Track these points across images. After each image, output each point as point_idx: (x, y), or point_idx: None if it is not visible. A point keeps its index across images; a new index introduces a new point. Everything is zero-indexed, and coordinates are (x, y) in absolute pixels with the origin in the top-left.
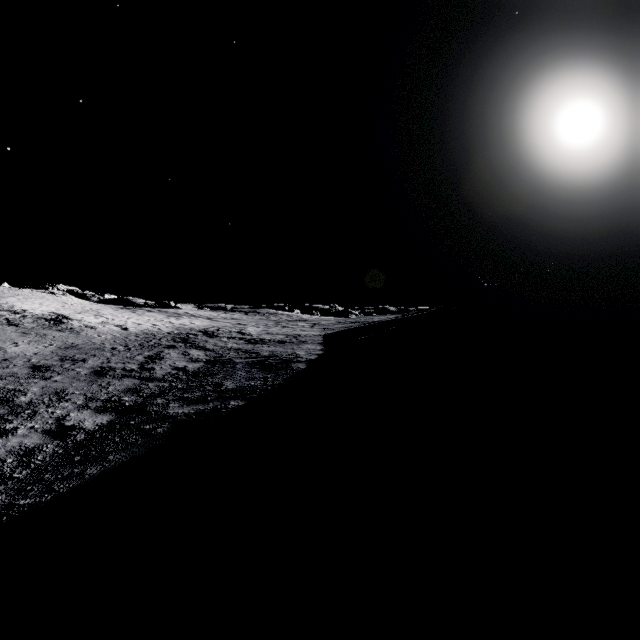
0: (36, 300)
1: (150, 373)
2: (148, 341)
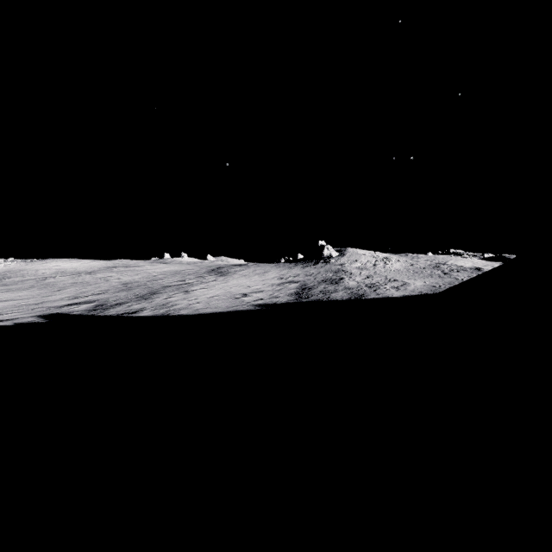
0: (460, 261)
1: None
2: None
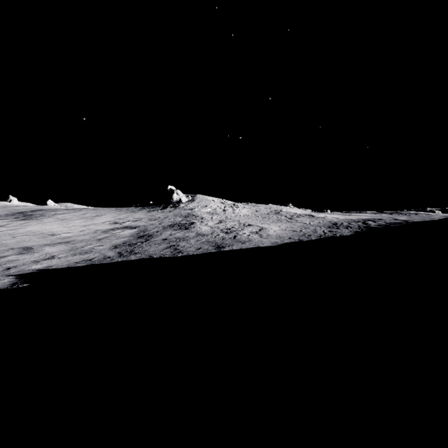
0: (290, 209)
1: (368, 225)
2: (354, 220)
